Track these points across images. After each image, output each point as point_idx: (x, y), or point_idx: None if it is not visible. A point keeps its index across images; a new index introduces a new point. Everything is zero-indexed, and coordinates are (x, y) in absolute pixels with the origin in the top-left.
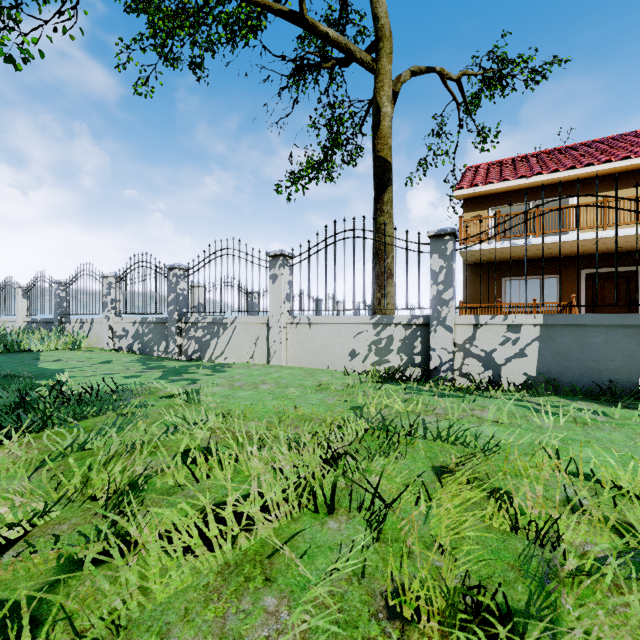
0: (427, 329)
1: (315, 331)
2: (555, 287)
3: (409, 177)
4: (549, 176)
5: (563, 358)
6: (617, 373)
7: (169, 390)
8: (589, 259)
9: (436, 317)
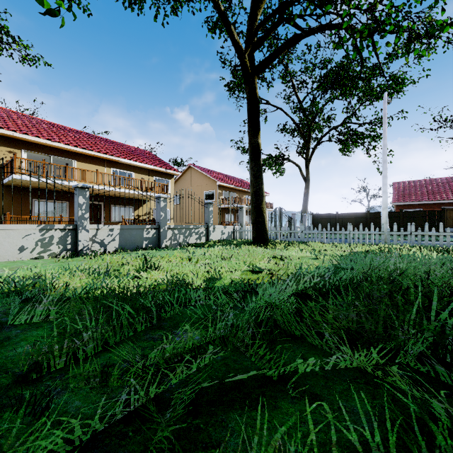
0: (75, 231)
1: None
2: (66, 208)
3: None
4: (65, 146)
5: (126, 240)
6: (139, 243)
7: None
8: None
9: (82, 225)
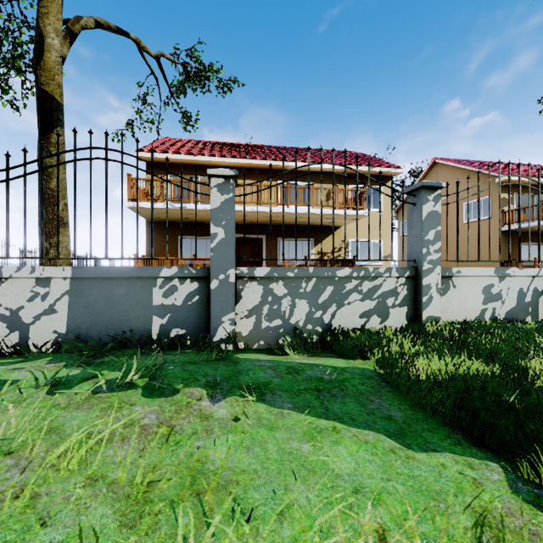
0: None
1: None
2: None
3: (116, 133)
4: (210, 158)
5: (92, 312)
6: (136, 322)
7: None
8: (236, 227)
9: None
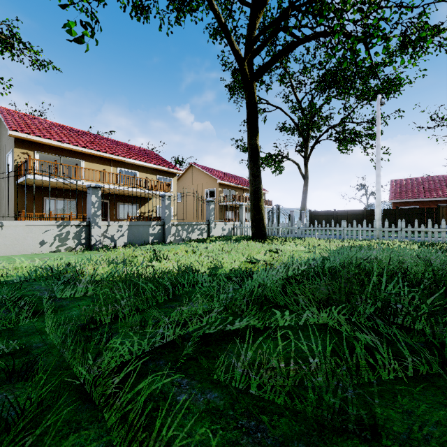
0: (88, 227)
1: (8, 231)
2: (75, 206)
3: None
4: (74, 147)
5: (134, 235)
6: (145, 238)
7: (11, 267)
8: None
9: (94, 222)
